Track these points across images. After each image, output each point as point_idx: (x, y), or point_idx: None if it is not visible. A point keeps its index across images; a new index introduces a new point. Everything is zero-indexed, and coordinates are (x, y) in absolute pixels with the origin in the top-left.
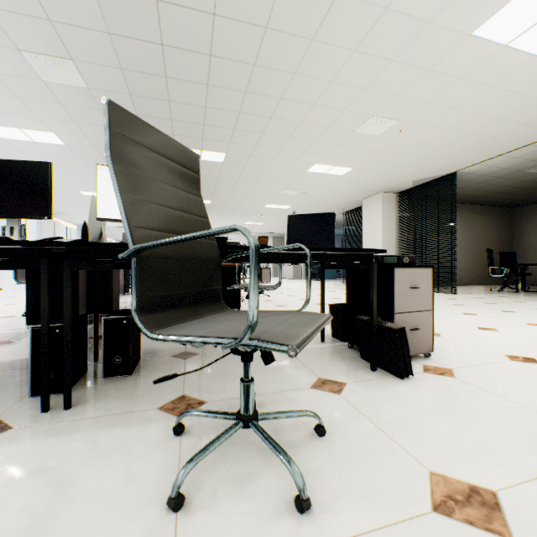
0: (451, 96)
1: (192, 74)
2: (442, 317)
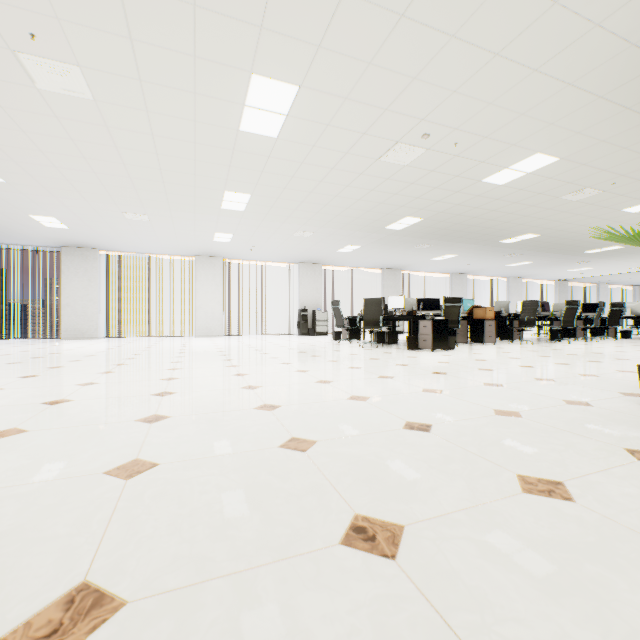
0: (577, 175)
1: (448, 232)
2: (548, 357)
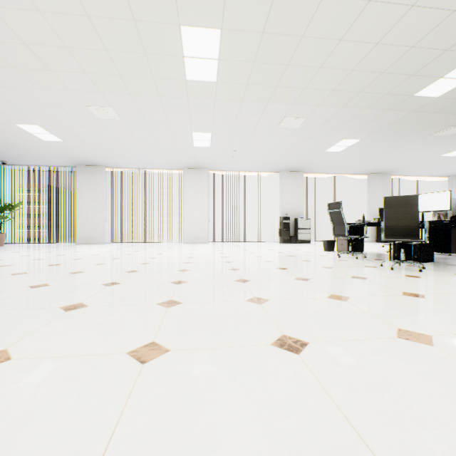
0: None
1: None
2: None
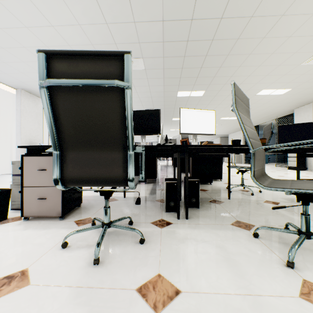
0: None
1: (199, 52)
2: None
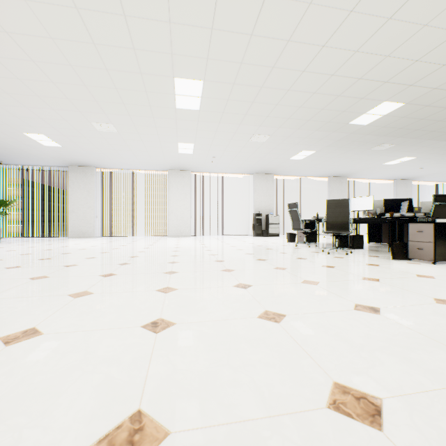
0: None
1: (425, 124)
2: None
